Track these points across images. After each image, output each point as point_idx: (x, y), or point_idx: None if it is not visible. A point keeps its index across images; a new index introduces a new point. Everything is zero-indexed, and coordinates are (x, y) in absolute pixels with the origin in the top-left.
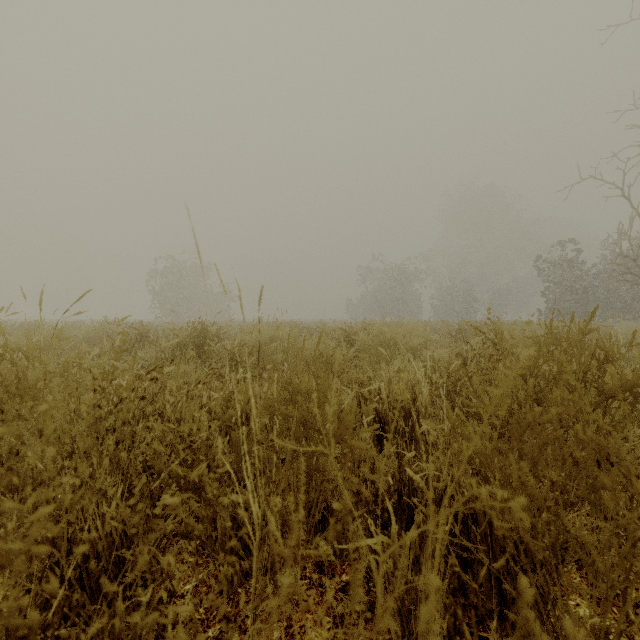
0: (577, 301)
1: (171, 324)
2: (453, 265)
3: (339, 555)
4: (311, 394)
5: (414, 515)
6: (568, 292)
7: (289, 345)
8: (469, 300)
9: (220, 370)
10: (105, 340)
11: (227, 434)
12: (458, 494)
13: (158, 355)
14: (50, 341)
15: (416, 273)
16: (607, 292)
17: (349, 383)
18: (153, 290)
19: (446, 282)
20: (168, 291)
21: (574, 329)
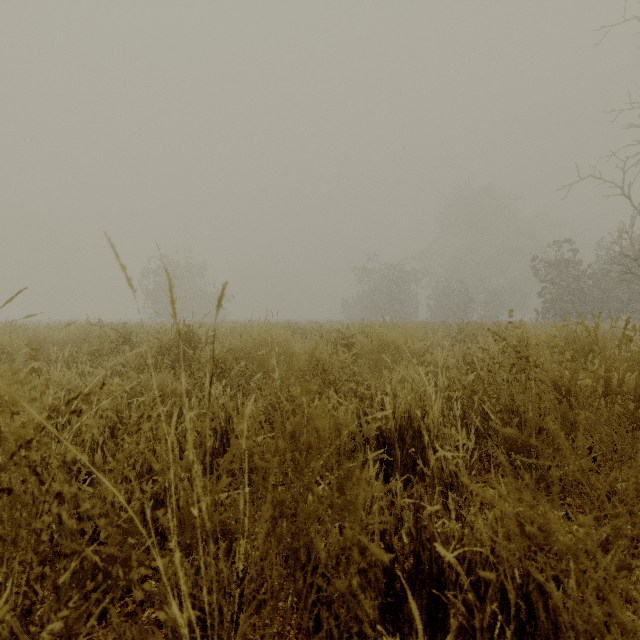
0: (574, 301)
1: (160, 325)
2: (449, 265)
3: (338, 639)
4: (300, 430)
5: (440, 592)
6: (565, 292)
7: (280, 350)
8: (465, 300)
9: (202, 379)
10: (51, 349)
11: (204, 459)
12: (509, 579)
13: (140, 360)
14: (19, 345)
15: (412, 273)
16: (604, 292)
17: (347, 392)
18: (146, 290)
19: (442, 282)
20: (161, 291)
21: (579, 330)
